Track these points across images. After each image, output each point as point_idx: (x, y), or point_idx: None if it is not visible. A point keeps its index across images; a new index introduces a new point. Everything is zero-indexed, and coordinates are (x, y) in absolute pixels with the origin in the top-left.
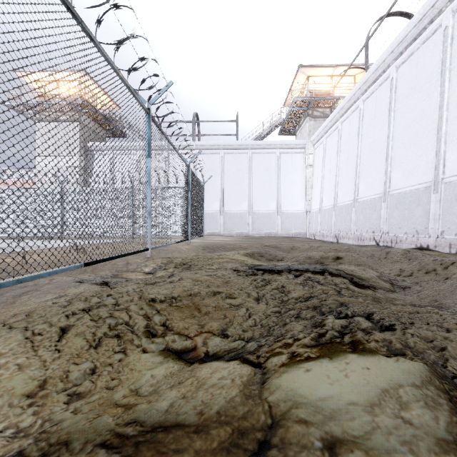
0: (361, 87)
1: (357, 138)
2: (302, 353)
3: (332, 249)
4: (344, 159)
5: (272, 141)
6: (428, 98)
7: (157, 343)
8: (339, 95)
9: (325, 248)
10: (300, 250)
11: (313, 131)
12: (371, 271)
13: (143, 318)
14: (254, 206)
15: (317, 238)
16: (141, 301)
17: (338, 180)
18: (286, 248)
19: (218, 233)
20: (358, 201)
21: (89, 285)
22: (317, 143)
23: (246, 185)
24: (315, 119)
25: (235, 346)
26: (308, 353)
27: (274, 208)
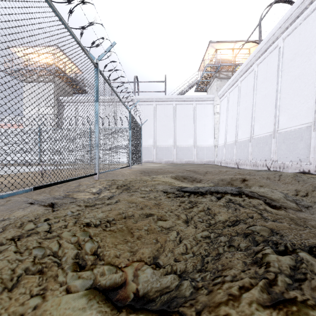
0: (256, 55)
1: (252, 92)
2: None
3: (237, 173)
4: (243, 108)
5: (190, 96)
6: (309, 60)
7: (84, 278)
8: (238, 62)
9: (232, 172)
10: (212, 173)
11: (219, 88)
12: (278, 193)
13: (73, 247)
14: (177, 141)
15: (222, 164)
16: (75, 227)
17: (238, 123)
18: (202, 172)
19: (152, 161)
20: (253, 137)
21: (37, 207)
22: (222, 96)
23: (172, 127)
24: (221, 80)
25: (168, 285)
26: None
27: (192, 143)
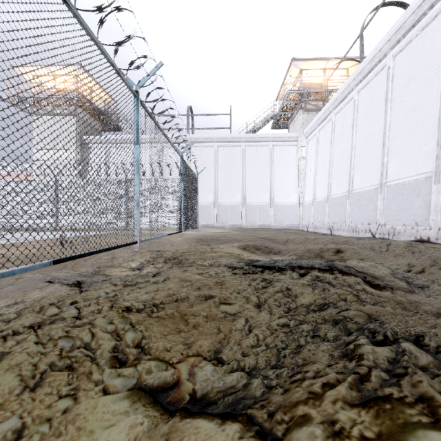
0: (356, 78)
1: (351, 129)
2: (348, 427)
3: (329, 241)
4: (338, 151)
5: (265, 134)
6: (428, 85)
7: (125, 376)
8: (332, 88)
9: (322, 241)
10: (295, 242)
11: (305, 124)
12: (383, 268)
13: (110, 338)
14: (247, 198)
15: (310, 229)
16: (112, 312)
17: (331, 172)
18: (281, 241)
19: (212, 225)
20: (352, 192)
21: (58, 286)
22: (310, 135)
23: (240, 177)
24: (308, 112)
25: (234, 384)
26: (360, 429)
27: (267, 200)
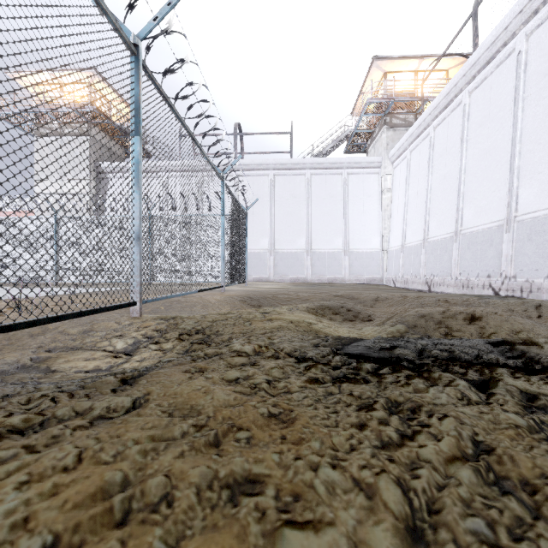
0: (467, 73)
1: (460, 145)
2: None
3: (442, 301)
4: (439, 177)
5: (337, 159)
6: None
7: None
8: (427, 95)
9: (431, 300)
10: (389, 302)
11: (391, 145)
12: None
13: None
14: (314, 243)
15: (398, 285)
16: None
17: (429, 206)
18: (368, 300)
19: (267, 279)
20: (462, 232)
21: None
22: (397, 159)
23: (303, 216)
24: (395, 129)
25: None
26: None
27: (340, 246)
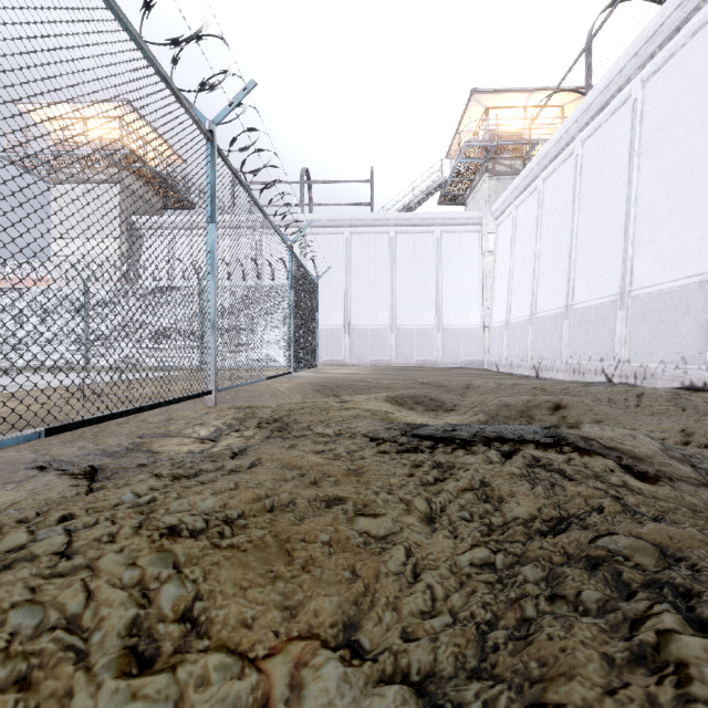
0: (579, 119)
1: (571, 203)
2: None
3: (538, 390)
4: (548, 240)
5: (428, 213)
6: (704, 128)
7: (148, 699)
8: (538, 137)
9: (527, 388)
10: (481, 391)
11: (494, 197)
12: (646, 439)
13: (127, 601)
14: (399, 317)
15: (502, 369)
16: (139, 539)
17: (537, 274)
18: (457, 388)
19: (342, 362)
20: (573, 308)
21: (52, 478)
22: (501, 215)
23: (387, 284)
24: (499, 177)
25: None
26: None
27: (432, 322)
